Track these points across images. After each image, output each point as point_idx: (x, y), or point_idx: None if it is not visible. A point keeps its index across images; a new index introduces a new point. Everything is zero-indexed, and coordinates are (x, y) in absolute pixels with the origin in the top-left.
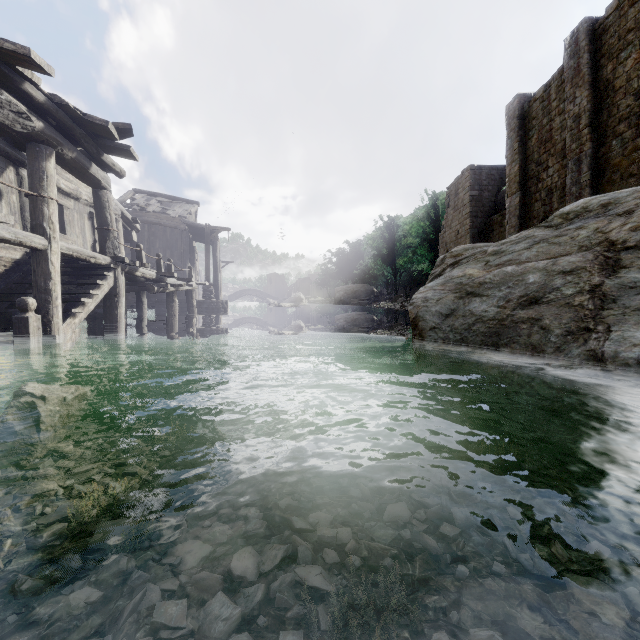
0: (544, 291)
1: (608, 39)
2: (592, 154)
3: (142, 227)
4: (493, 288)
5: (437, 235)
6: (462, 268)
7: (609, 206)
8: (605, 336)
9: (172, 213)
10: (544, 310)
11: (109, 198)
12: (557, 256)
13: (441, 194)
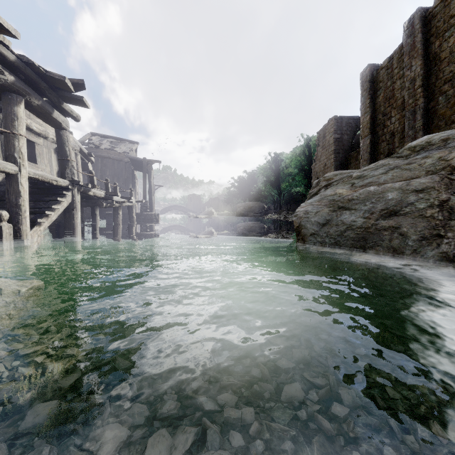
0: (401, 205)
1: (436, 23)
2: (424, 107)
3: (96, 160)
4: (359, 203)
5: (310, 166)
6: (333, 188)
7: (448, 140)
8: (454, 241)
9: (118, 150)
10: (402, 220)
11: (68, 136)
12: (408, 179)
13: (313, 137)
